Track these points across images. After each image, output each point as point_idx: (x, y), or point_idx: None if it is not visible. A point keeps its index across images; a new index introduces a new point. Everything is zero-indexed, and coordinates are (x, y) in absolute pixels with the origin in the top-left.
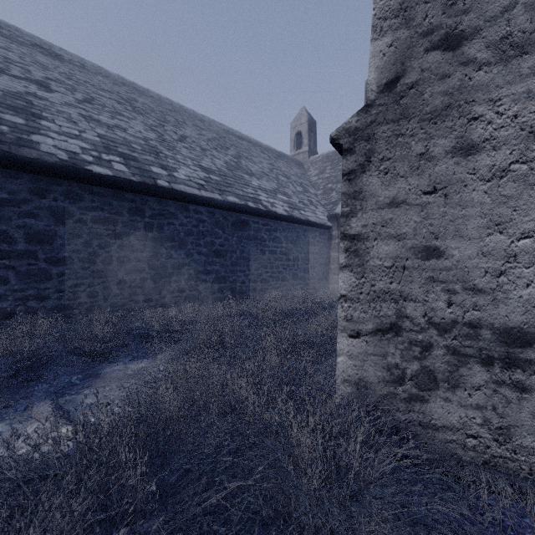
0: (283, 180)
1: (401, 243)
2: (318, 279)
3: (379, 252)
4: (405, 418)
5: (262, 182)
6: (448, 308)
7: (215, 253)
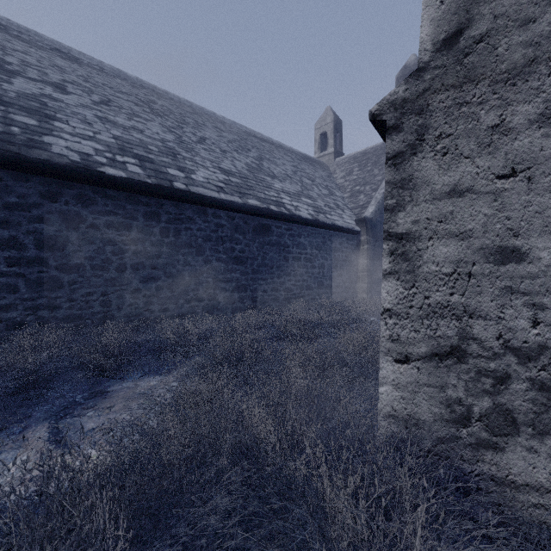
0: (308, 182)
1: (466, 243)
2: (345, 288)
3: (436, 255)
4: (470, 469)
5: (285, 185)
6: (533, 329)
7: (235, 260)
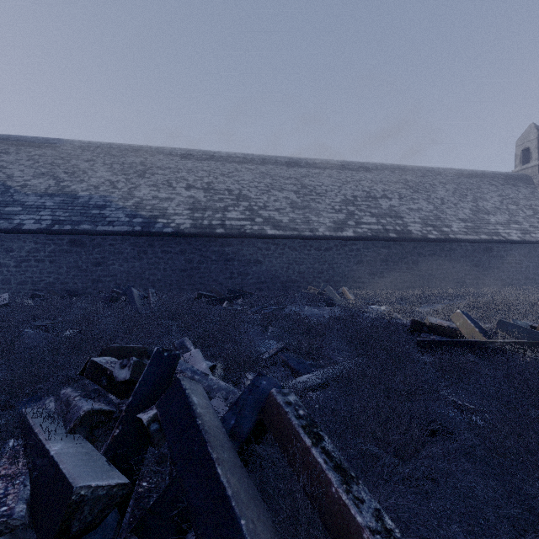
0: (513, 208)
1: None
2: None
3: None
4: None
5: (497, 217)
6: None
7: (474, 265)
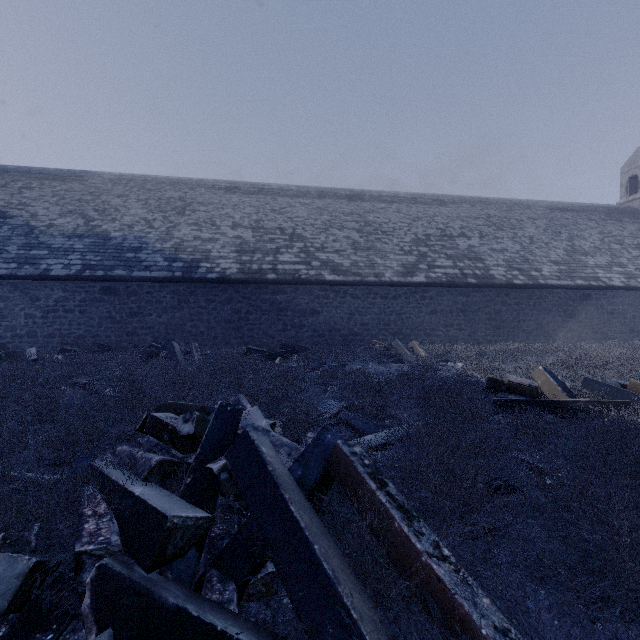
0: (616, 248)
1: None
2: None
3: None
4: None
5: (597, 259)
6: None
7: (568, 316)
